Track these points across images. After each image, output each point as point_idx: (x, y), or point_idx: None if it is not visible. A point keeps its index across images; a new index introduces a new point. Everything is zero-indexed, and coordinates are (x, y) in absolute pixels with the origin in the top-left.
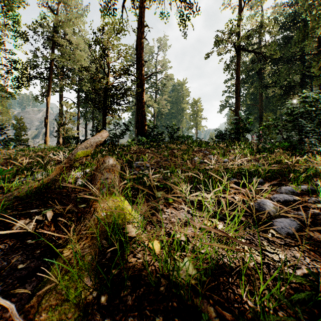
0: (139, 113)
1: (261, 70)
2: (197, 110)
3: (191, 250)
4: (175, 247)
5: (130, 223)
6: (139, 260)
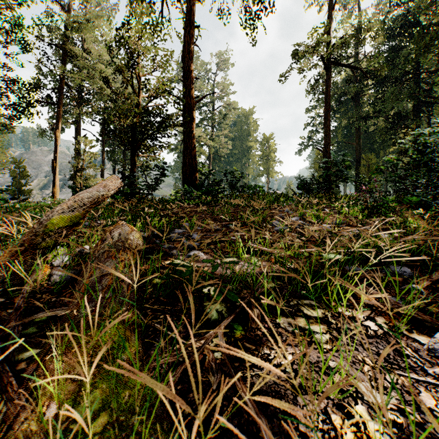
0: (187, 153)
1: (359, 95)
2: (269, 150)
3: None
4: None
5: (129, 435)
6: None
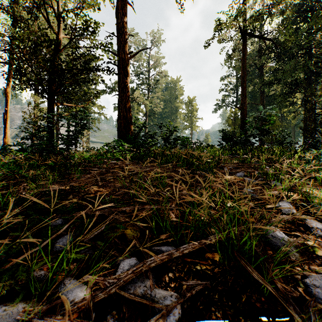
0: (122, 106)
1: (263, 66)
2: (192, 109)
3: None
4: None
5: None
6: None
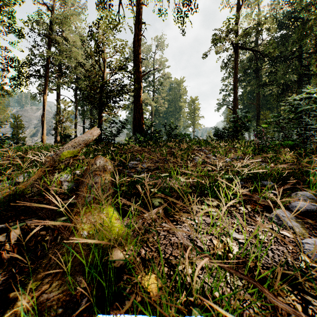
0: (136, 111)
1: (258, 69)
2: (194, 109)
3: (201, 292)
4: (179, 292)
5: (119, 245)
6: (126, 313)
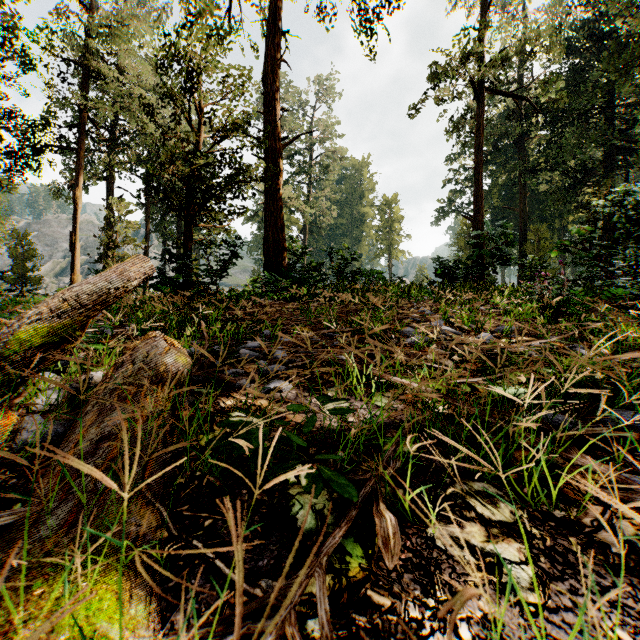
0: (271, 222)
1: (524, 138)
2: (391, 219)
3: None
4: None
5: None
6: None
